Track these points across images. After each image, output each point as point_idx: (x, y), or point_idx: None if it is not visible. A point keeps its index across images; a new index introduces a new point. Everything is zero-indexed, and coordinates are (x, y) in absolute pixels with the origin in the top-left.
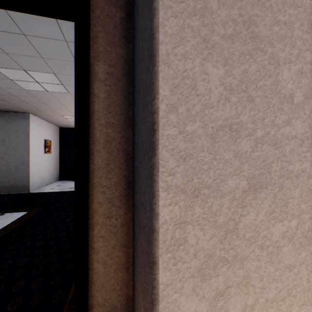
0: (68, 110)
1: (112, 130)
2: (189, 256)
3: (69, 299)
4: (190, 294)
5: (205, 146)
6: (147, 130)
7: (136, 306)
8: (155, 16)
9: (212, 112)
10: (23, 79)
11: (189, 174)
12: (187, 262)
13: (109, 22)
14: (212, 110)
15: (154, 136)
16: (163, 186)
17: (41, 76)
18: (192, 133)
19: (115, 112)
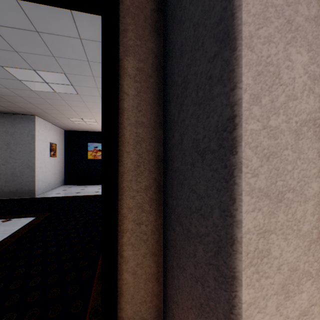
0: (76, 113)
1: (142, 130)
2: (273, 270)
3: (90, 310)
4: (274, 314)
5: (289, 143)
6: (214, 126)
7: None
8: None
9: (295, 104)
10: (32, 79)
11: (272, 176)
12: (270, 277)
13: (139, 14)
14: (295, 103)
15: (234, 132)
16: (245, 190)
17: (50, 76)
18: (275, 129)
19: (145, 111)
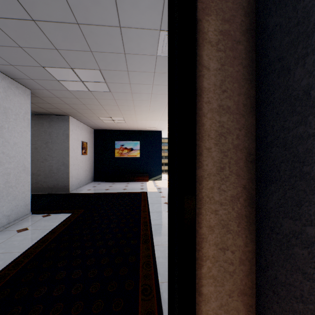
0: (106, 111)
1: (227, 118)
2: None
3: None
4: None
5: None
6: None
7: None
8: None
9: None
10: (69, 78)
11: None
12: None
13: None
14: None
15: None
16: None
17: (86, 74)
18: None
19: (231, 91)
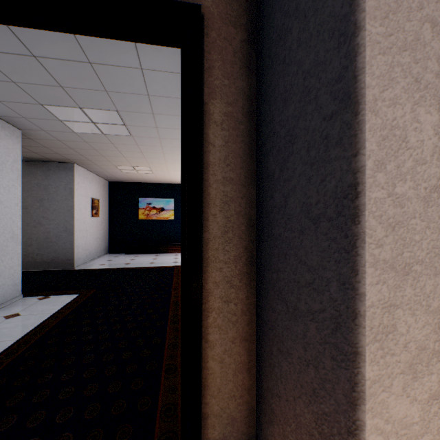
0: (125, 159)
1: (230, 188)
2: (399, 348)
3: (160, 408)
4: (400, 394)
5: (416, 211)
6: (331, 192)
7: (277, 417)
8: (358, 54)
9: (424, 169)
10: (76, 119)
11: (398, 247)
12: (396, 355)
13: (227, 47)
14: (424, 167)
15: (356, 200)
16: (369, 261)
17: (99, 114)
18: (401, 196)
19: (234, 165)
